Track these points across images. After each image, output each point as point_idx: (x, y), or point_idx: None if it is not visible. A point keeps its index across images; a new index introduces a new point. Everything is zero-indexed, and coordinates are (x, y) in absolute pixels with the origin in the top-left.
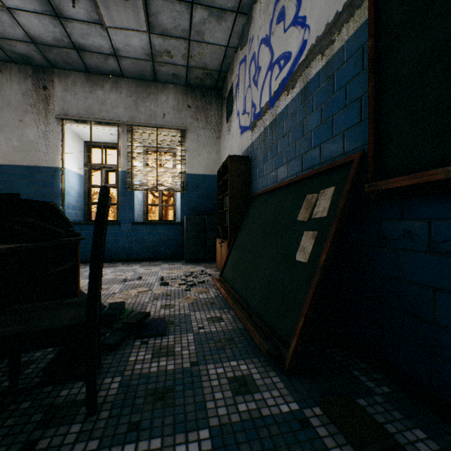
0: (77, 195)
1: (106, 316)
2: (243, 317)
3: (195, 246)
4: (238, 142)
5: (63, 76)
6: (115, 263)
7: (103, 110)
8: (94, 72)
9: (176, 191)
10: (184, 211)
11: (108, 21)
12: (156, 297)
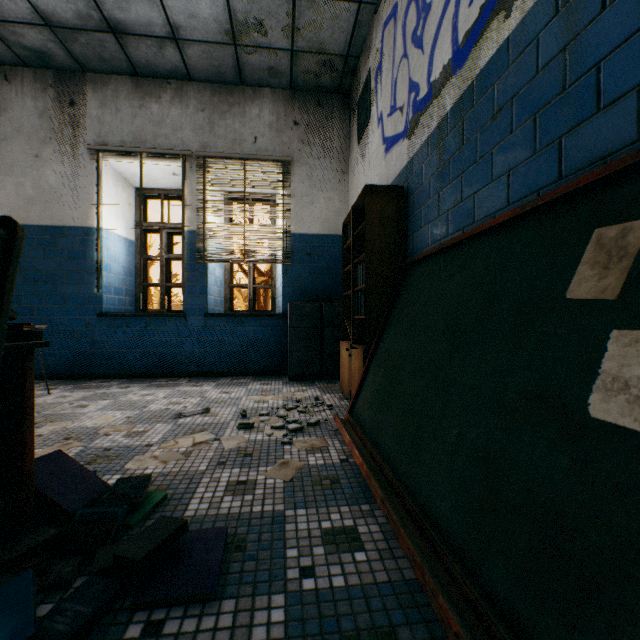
0: (124, 272)
1: (90, 524)
2: (418, 561)
3: (305, 353)
4: (380, 169)
5: (99, 83)
6: (177, 380)
7: (160, 134)
8: (146, 75)
9: (275, 262)
10: (288, 296)
11: None
12: (224, 457)
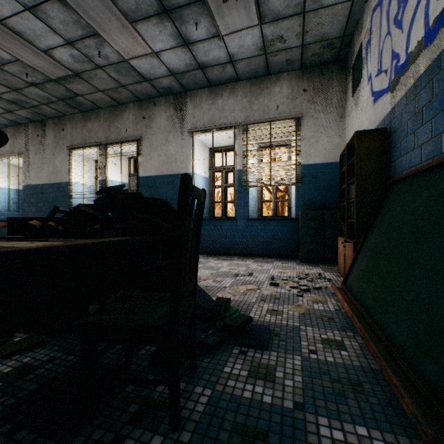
0: None
1: (210, 311)
2: (378, 355)
3: (311, 244)
4: (369, 115)
5: (192, 96)
6: (231, 257)
7: (222, 116)
8: (215, 85)
9: (290, 185)
10: (299, 206)
11: (223, 30)
12: (264, 298)
